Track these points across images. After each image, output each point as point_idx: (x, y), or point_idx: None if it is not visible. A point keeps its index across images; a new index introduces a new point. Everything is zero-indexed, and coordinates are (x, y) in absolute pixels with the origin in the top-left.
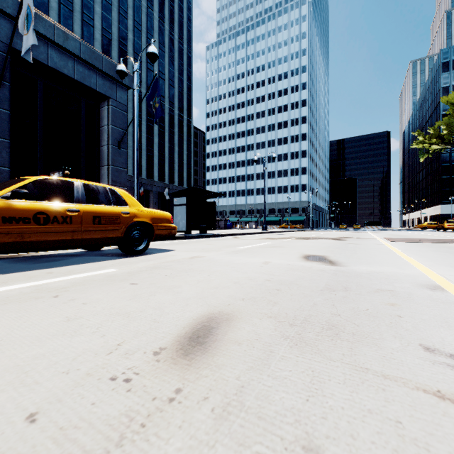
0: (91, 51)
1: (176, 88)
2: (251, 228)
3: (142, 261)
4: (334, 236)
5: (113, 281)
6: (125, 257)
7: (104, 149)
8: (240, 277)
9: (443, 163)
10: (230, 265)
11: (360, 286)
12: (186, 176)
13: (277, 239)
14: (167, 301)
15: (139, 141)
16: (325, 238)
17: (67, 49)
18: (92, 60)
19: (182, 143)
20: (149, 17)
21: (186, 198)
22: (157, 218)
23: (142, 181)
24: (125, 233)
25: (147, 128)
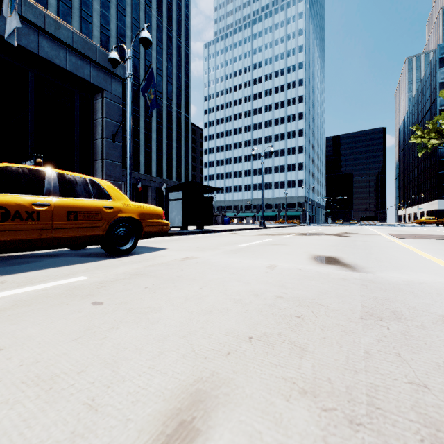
0: (84, 41)
1: (174, 84)
2: (248, 223)
3: (124, 264)
4: (335, 232)
5: (73, 297)
6: (107, 259)
7: (98, 142)
8: (242, 291)
9: (440, 158)
10: (228, 271)
11: (413, 310)
12: (184, 172)
13: (277, 235)
14: (130, 344)
15: (137, 137)
16: (326, 234)
17: (59, 38)
18: (85, 50)
19: (180, 139)
20: (147, 14)
21: (182, 193)
22: (146, 214)
23: (140, 176)
24: (107, 230)
25: (145, 124)
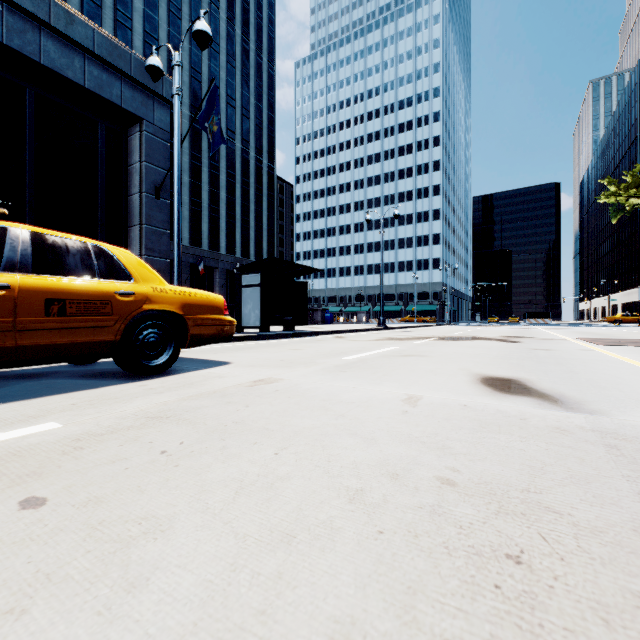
0: (111, 44)
1: (253, 120)
2: (360, 321)
3: (146, 393)
4: (493, 335)
5: None
6: (122, 382)
7: (135, 199)
8: (364, 465)
9: None
10: (332, 409)
11: None
12: (267, 248)
13: (406, 340)
14: None
15: (198, 196)
16: (482, 339)
17: (72, 38)
18: (114, 59)
19: (261, 199)
20: (212, 17)
21: (260, 276)
22: (194, 305)
23: (202, 253)
24: (124, 332)
25: (209, 177)
